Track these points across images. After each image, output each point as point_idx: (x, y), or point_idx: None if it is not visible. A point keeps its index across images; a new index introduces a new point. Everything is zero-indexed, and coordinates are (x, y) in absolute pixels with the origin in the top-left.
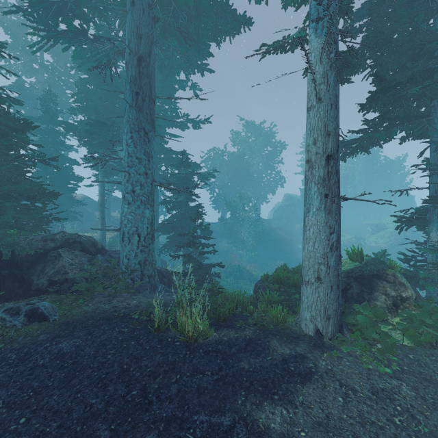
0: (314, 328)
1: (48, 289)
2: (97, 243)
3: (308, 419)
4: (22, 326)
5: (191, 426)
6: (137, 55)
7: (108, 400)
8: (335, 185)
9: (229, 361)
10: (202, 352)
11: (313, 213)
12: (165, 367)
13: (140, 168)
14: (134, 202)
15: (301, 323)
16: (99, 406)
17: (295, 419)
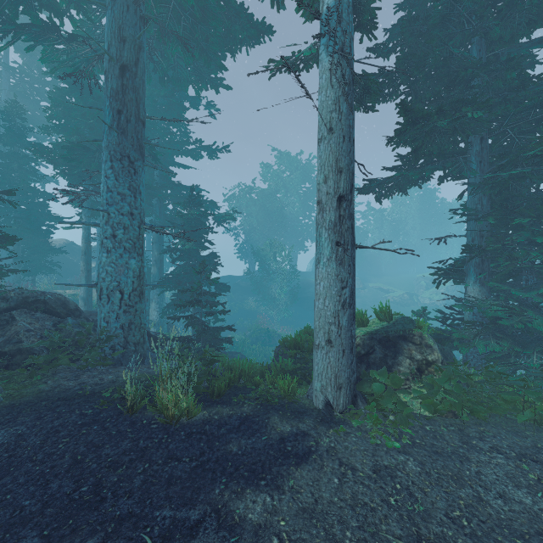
0: (324, 400)
1: None
2: (69, 303)
3: (294, 505)
4: None
5: (150, 524)
6: (119, 63)
7: (47, 500)
8: (348, 231)
9: (215, 444)
10: (184, 435)
11: (324, 264)
12: (133, 455)
13: (123, 206)
14: (115, 250)
15: (313, 395)
16: (33, 508)
17: (279, 506)
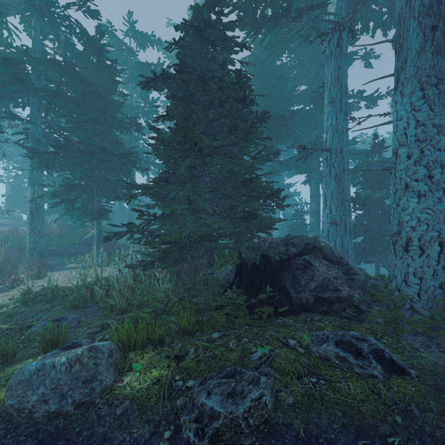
0: None
1: (343, 312)
2: (333, 251)
3: None
4: (383, 380)
5: None
6: None
7: None
8: None
9: None
10: None
11: None
12: None
13: (439, 140)
14: (431, 194)
15: None
16: None
17: None
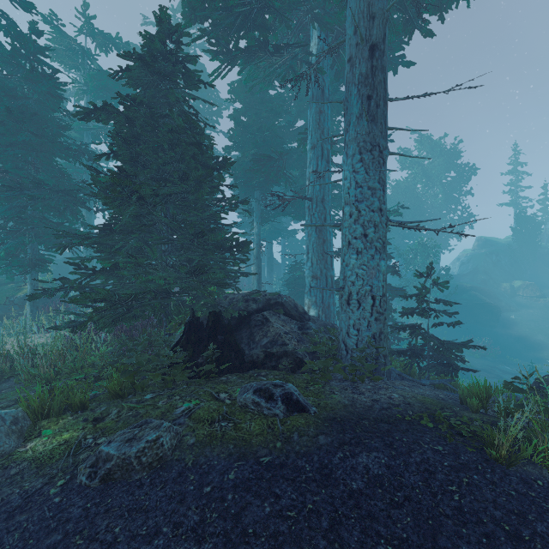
0: None
1: (279, 365)
2: (297, 306)
3: None
4: (284, 417)
5: None
6: (368, 44)
7: None
8: None
9: None
10: None
11: None
12: None
13: (373, 201)
14: (366, 251)
15: None
16: None
17: None
